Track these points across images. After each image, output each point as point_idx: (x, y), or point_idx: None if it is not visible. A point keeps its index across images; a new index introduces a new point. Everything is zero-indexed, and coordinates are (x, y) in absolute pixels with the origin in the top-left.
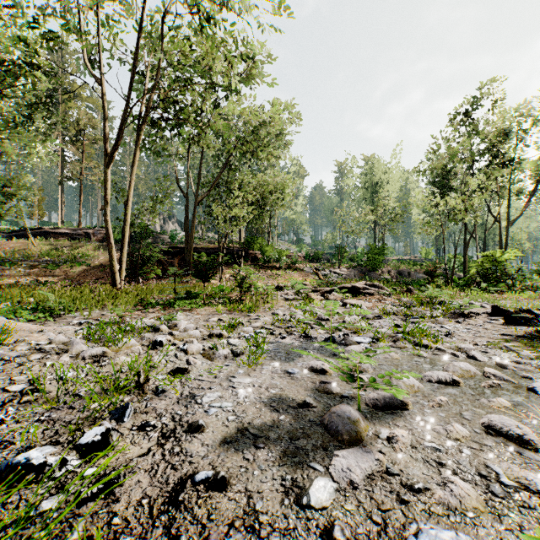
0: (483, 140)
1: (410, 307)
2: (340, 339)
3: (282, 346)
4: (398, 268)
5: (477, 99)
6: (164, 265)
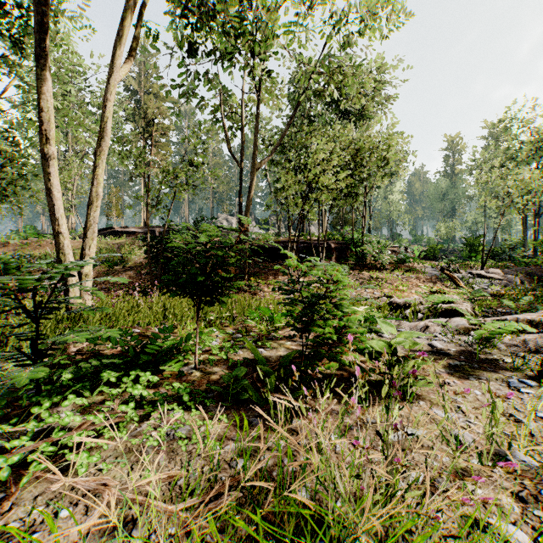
0: None
1: None
2: None
3: None
4: None
5: None
6: None
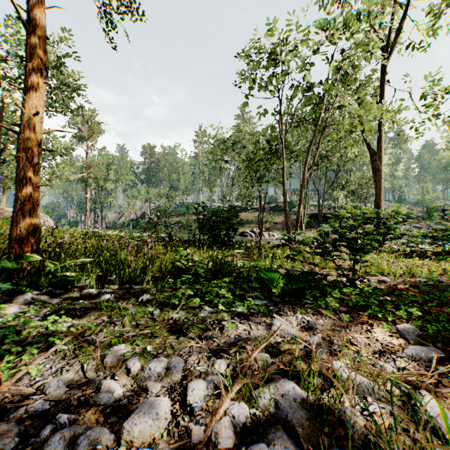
0: None
1: None
2: None
3: None
4: None
5: None
6: (308, 223)
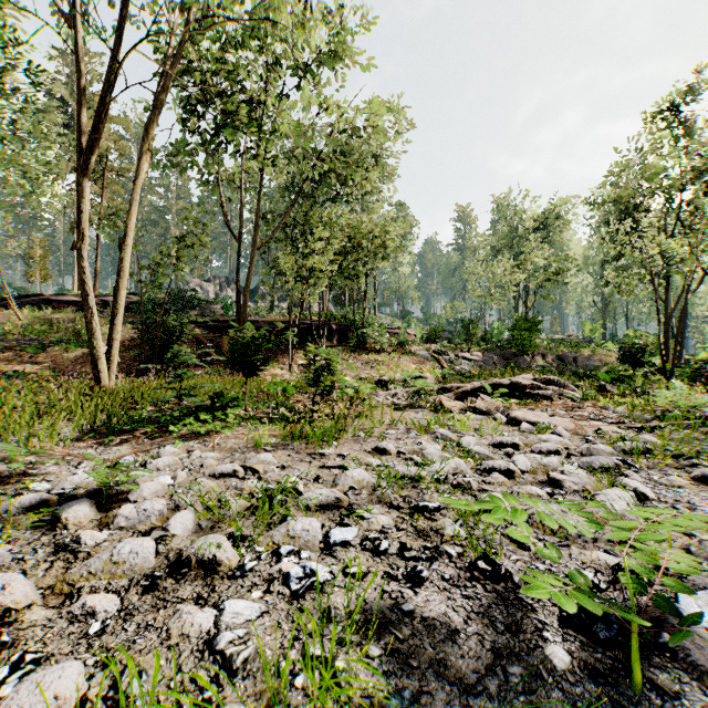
0: (690, 156)
1: (652, 429)
2: (624, 603)
3: (422, 660)
4: (556, 352)
5: (692, 85)
6: (204, 346)
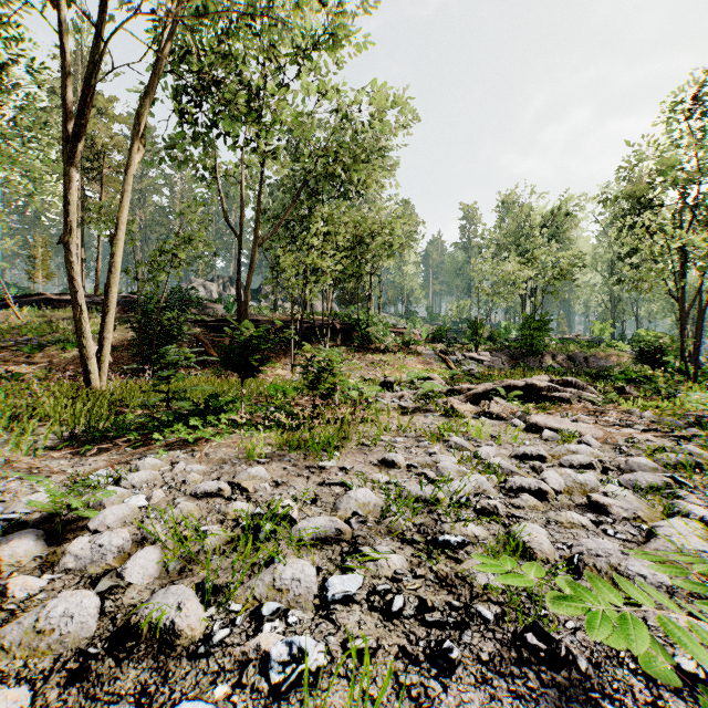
0: (706, 149)
1: (690, 438)
2: None
3: None
4: (565, 351)
5: None
6: (205, 346)
